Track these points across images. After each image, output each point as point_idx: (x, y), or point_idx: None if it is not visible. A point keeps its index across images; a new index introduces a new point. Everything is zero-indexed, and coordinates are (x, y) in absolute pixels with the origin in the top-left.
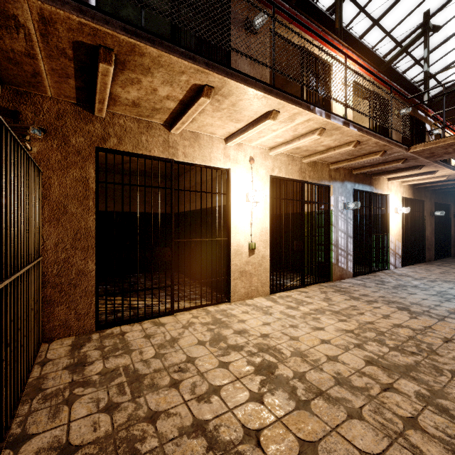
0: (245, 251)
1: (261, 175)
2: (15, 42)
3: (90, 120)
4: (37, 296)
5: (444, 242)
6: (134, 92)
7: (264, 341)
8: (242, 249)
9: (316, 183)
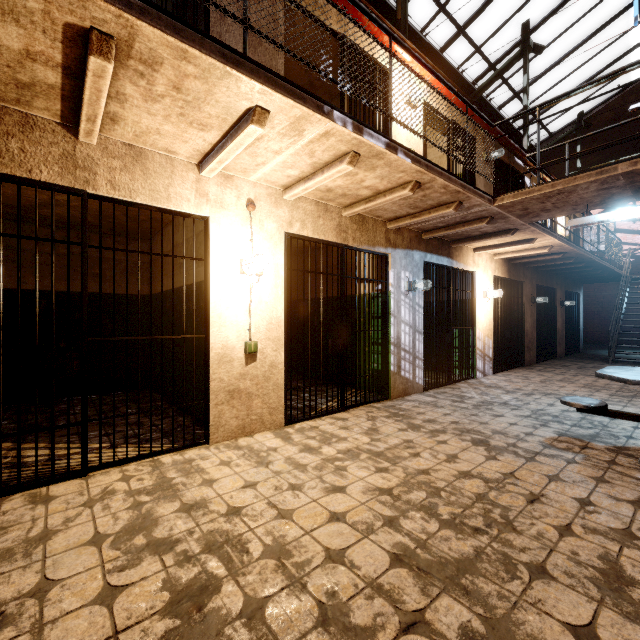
0: (239, 356)
1: (269, 231)
2: None
3: None
4: None
5: (549, 339)
6: None
7: (226, 525)
8: (232, 353)
9: (365, 249)
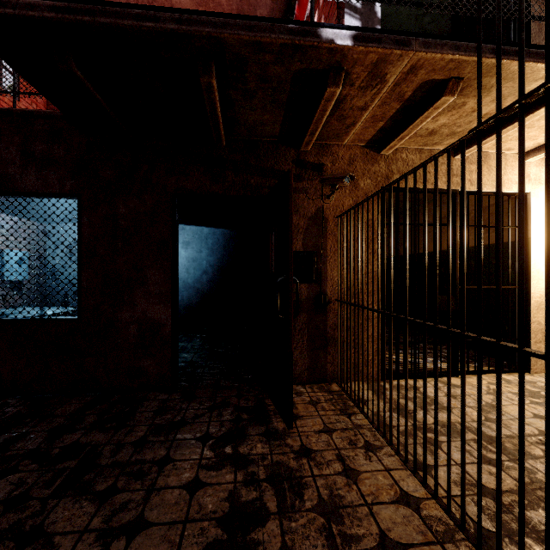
0: None
1: None
2: (362, 99)
3: (375, 160)
4: (344, 336)
5: None
6: (442, 120)
7: None
8: None
9: None
